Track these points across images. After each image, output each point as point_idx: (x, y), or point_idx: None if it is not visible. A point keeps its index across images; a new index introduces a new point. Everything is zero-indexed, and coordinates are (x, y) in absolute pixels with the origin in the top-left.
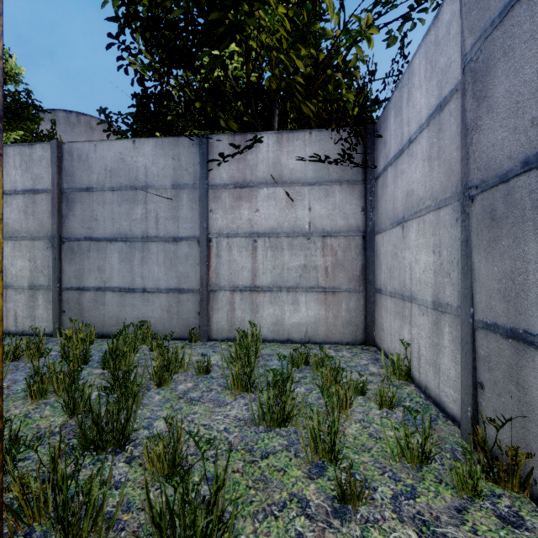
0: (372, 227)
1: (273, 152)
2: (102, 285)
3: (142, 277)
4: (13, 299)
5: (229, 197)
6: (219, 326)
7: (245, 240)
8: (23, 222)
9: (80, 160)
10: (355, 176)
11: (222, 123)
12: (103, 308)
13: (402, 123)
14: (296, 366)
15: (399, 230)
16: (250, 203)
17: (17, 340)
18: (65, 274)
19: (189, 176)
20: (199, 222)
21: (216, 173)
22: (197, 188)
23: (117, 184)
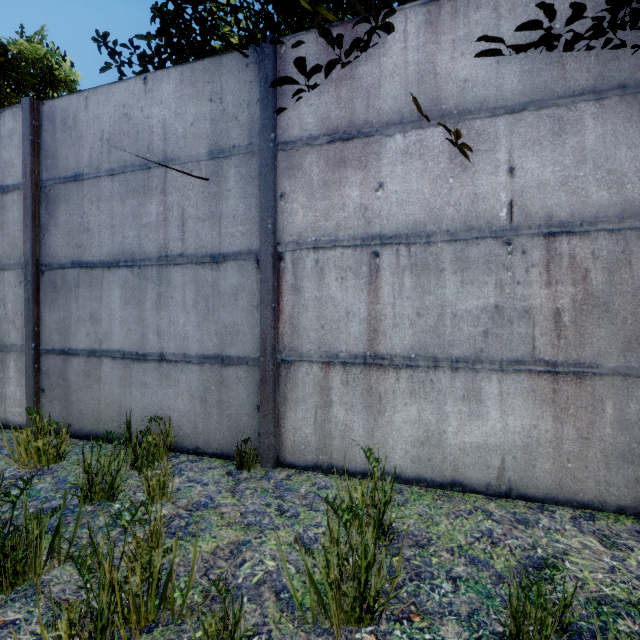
0: None
1: (417, 49)
2: (97, 346)
3: (158, 333)
4: None
5: (319, 164)
6: (299, 437)
7: (354, 254)
8: None
9: (64, 127)
10: None
11: (303, 4)
12: (98, 387)
13: None
14: None
15: None
16: (365, 170)
17: None
18: (45, 326)
19: (240, 129)
20: (259, 221)
21: (292, 116)
22: (254, 153)
23: (118, 162)
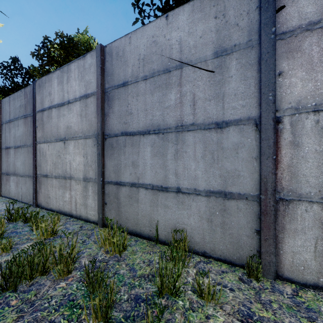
0: None
1: None
2: (136, 181)
3: (176, 175)
4: (74, 188)
5: (320, 43)
6: (297, 260)
7: None
8: (79, 124)
9: (117, 57)
10: None
11: None
12: (137, 205)
13: None
14: None
15: None
16: None
17: (72, 226)
18: (107, 168)
19: (240, 32)
20: (257, 95)
21: (290, 11)
22: (253, 46)
23: (149, 71)
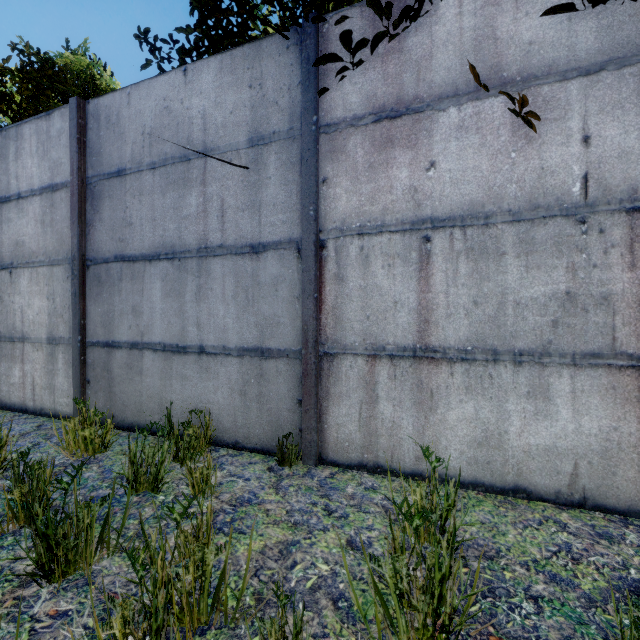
0: None
1: (474, 13)
2: (139, 339)
3: (198, 325)
4: (31, 358)
5: (364, 145)
6: (342, 434)
7: (402, 239)
8: (40, 238)
9: (108, 124)
10: None
11: None
12: (140, 379)
13: None
14: None
15: None
16: (415, 149)
17: (21, 426)
18: (90, 319)
19: (280, 114)
20: (300, 208)
21: (335, 97)
22: (295, 138)
23: (159, 156)
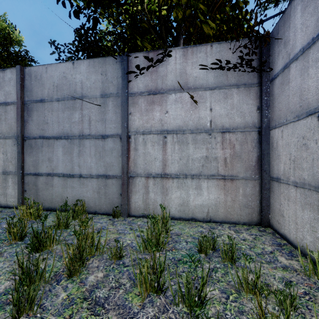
0: (267, 123)
1: (180, 64)
2: (51, 171)
3: (79, 166)
4: None
5: (144, 102)
6: (137, 205)
7: (157, 137)
8: None
9: (36, 79)
10: (251, 79)
11: (138, 43)
12: (52, 188)
13: (317, 9)
14: (204, 252)
15: (312, 120)
16: (161, 106)
17: None
18: (26, 163)
19: (113, 87)
20: (121, 123)
21: (134, 84)
22: (119, 96)
23: (61, 96)
